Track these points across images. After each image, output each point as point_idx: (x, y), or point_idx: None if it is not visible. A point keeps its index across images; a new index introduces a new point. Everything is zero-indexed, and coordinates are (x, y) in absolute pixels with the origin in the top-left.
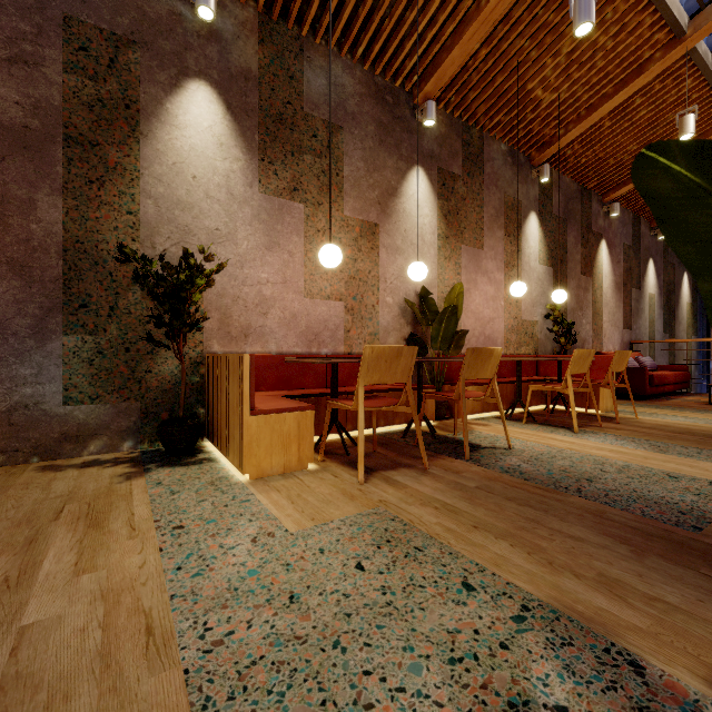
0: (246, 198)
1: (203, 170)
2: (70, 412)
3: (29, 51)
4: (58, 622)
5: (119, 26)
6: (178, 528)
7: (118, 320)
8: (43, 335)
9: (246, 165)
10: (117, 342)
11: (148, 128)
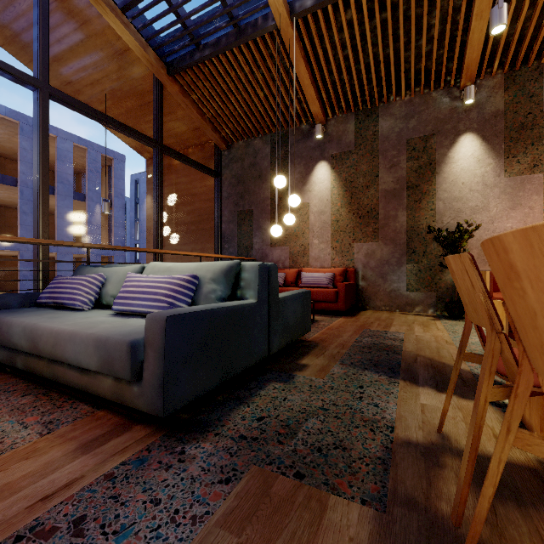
0: (495, 184)
1: (467, 178)
2: (408, 294)
3: (395, 161)
4: (423, 336)
5: (427, 131)
6: (454, 332)
7: (426, 257)
8: (400, 264)
9: (495, 165)
10: (426, 266)
11: (439, 169)
